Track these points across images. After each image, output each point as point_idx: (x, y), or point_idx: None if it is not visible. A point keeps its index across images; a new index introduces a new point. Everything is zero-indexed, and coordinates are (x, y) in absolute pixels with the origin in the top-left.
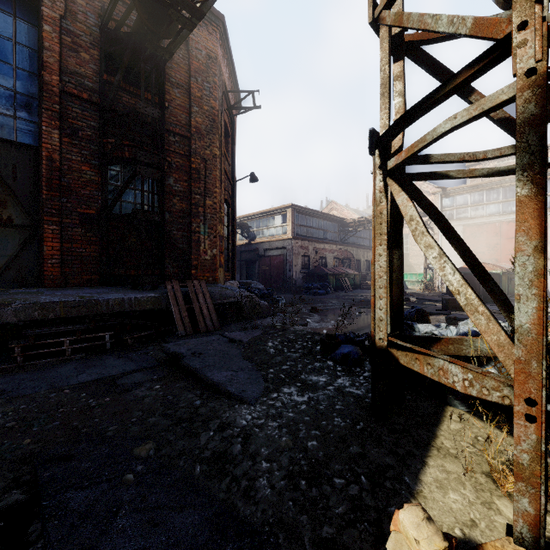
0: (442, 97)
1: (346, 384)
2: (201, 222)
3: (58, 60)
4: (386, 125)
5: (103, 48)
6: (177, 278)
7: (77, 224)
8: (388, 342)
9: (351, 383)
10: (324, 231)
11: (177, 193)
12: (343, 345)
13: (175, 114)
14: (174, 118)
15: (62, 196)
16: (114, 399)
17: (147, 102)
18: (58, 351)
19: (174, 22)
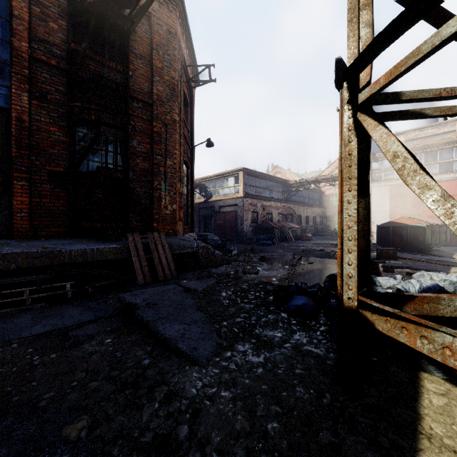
0: None
1: (303, 341)
2: (162, 180)
3: (27, 28)
4: (355, 54)
5: (70, 19)
6: (140, 230)
7: (46, 181)
8: (359, 302)
9: (308, 340)
10: (270, 191)
11: (140, 154)
12: (296, 297)
13: (138, 83)
14: (137, 86)
15: (31, 154)
16: (61, 355)
17: (112, 71)
18: (20, 300)
19: None
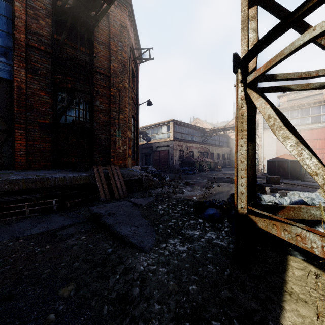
0: (299, 16)
1: (213, 237)
2: (117, 129)
3: (24, 24)
4: (245, 50)
5: (54, 18)
6: (101, 163)
7: (37, 129)
8: (248, 210)
9: (216, 236)
10: (192, 136)
11: (101, 111)
12: (209, 208)
13: (100, 61)
14: (99, 63)
15: (27, 111)
16: (53, 246)
17: (82, 53)
18: (21, 211)
19: (99, 0)
